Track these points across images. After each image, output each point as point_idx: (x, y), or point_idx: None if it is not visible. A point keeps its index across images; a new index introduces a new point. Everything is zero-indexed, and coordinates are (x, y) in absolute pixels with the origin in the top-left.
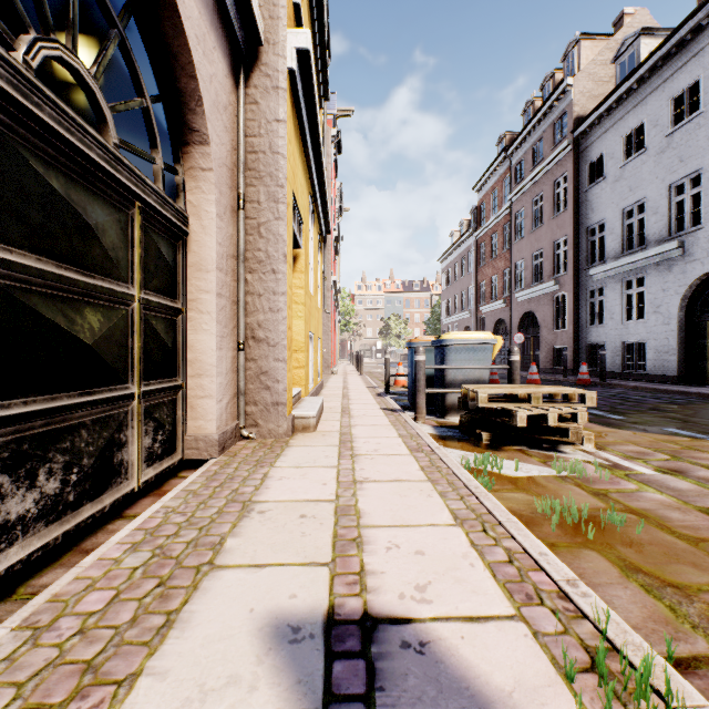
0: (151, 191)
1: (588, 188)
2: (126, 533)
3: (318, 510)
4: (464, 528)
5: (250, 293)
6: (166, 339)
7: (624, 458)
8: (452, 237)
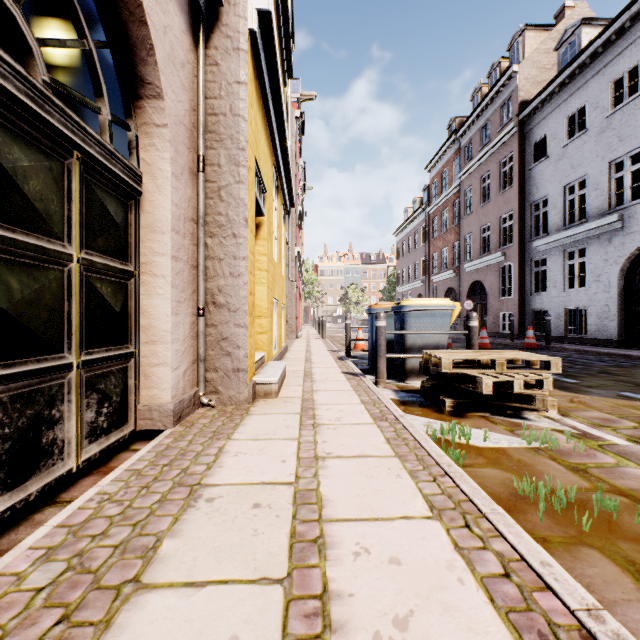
0: (93, 141)
1: (533, 167)
2: (45, 532)
3: (275, 496)
4: (443, 523)
5: (211, 257)
6: (113, 304)
7: (591, 425)
8: (406, 213)
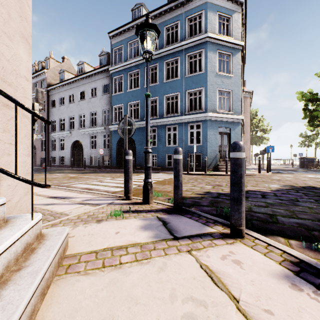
0: None
1: (52, 108)
2: None
3: None
4: None
5: None
6: None
7: None
8: None
